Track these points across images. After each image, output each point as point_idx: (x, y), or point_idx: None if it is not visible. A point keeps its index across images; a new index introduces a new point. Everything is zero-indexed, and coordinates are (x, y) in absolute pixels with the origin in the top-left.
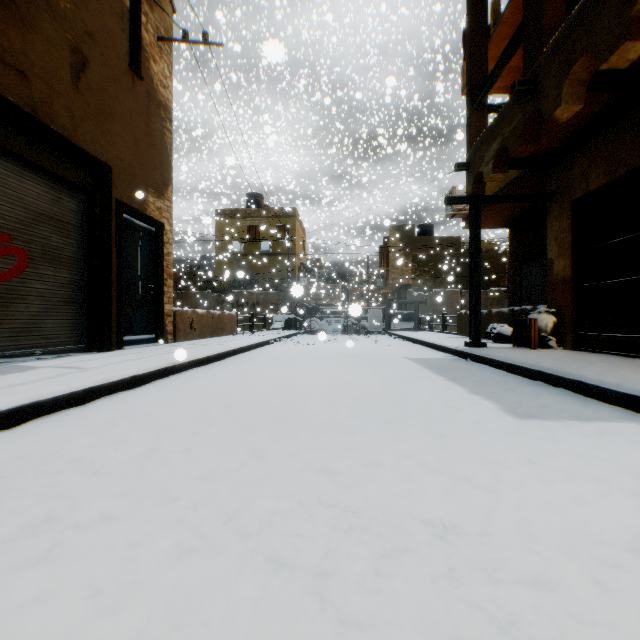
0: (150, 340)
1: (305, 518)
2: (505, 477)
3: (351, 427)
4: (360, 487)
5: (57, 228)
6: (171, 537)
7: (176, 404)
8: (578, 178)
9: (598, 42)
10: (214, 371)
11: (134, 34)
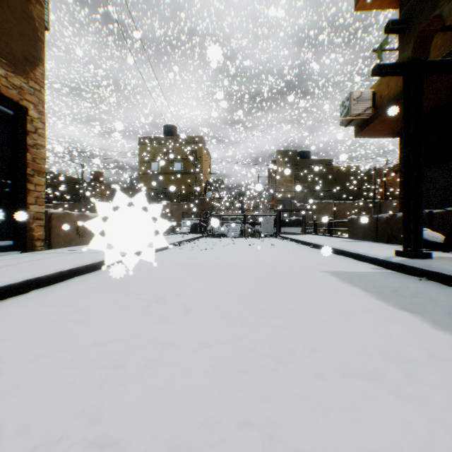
0: (4, 248)
1: None
2: None
3: None
4: None
5: None
6: None
7: None
8: None
9: None
10: None
11: None
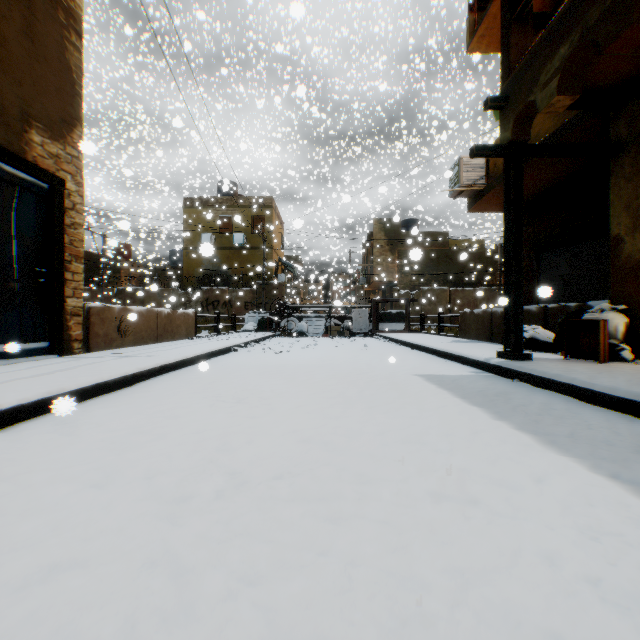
0: (39, 351)
1: None
2: None
3: None
4: None
5: None
6: None
7: None
8: None
9: None
10: (83, 420)
11: None
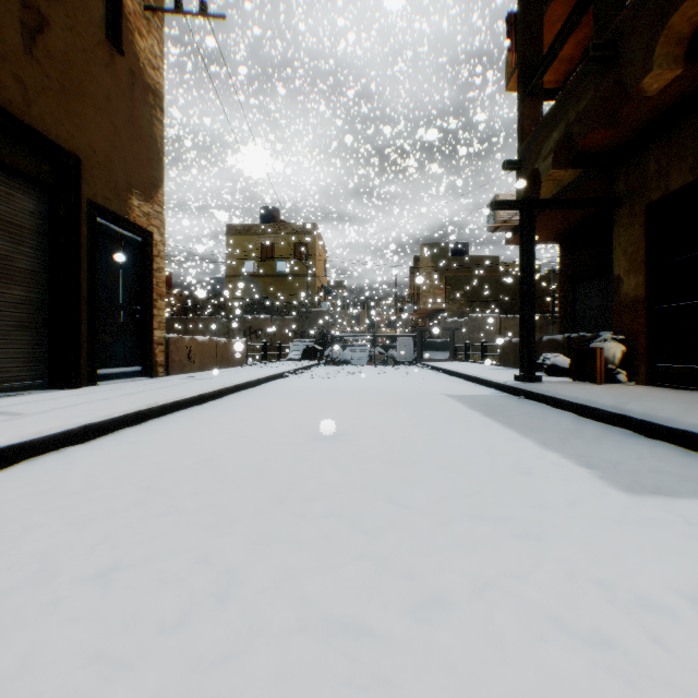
0: (135, 373)
1: None
2: (679, 647)
3: (383, 514)
4: (408, 684)
5: (5, 232)
6: None
7: (131, 470)
8: (655, 177)
9: None
10: (205, 414)
11: None
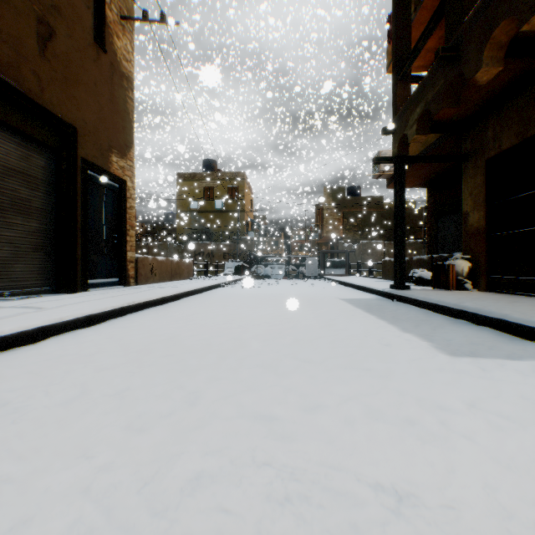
0: (114, 283)
1: (234, 483)
2: (454, 424)
3: (290, 366)
4: (298, 438)
5: (26, 182)
6: (68, 514)
7: (123, 342)
8: (491, 140)
9: (519, 5)
10: (167, 310)
11: (99, 12)
